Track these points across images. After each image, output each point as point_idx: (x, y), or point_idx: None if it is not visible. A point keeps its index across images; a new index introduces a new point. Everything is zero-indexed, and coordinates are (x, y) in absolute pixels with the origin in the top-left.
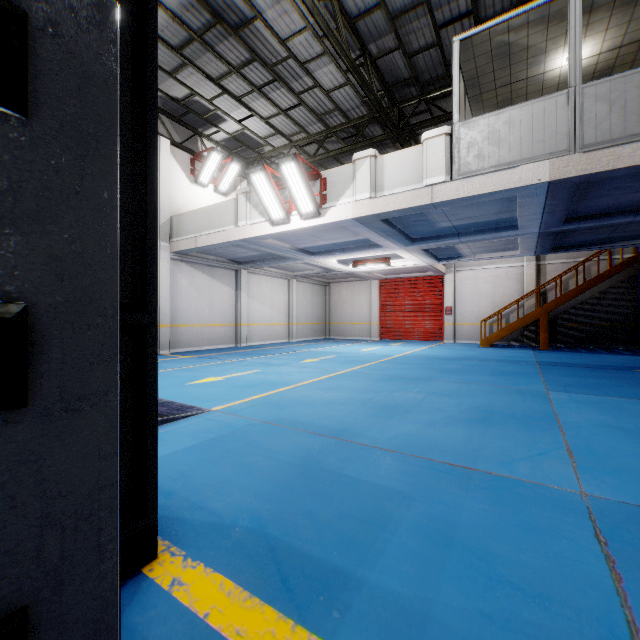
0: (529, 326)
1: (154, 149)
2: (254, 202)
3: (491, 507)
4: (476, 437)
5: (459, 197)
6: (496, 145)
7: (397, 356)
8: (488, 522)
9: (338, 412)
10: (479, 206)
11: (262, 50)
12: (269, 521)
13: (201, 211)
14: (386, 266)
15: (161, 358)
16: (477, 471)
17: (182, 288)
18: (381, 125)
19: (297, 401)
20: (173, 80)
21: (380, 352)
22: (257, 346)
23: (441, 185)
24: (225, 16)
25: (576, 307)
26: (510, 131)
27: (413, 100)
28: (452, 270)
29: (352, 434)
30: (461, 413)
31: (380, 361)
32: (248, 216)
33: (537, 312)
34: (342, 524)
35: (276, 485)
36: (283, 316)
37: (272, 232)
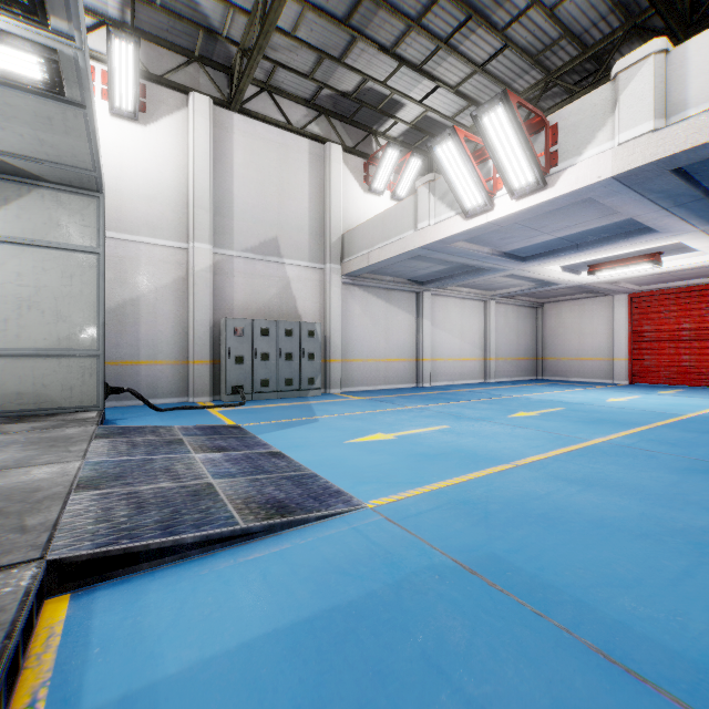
0: None
1: None
2: (439, 192)
3: None
4: None
5: None
6: None
7: (688, 416)
8: None
9: (639, 567)
10: None
11: None
12: None
13: (374, 220)
14: (652, 267)
15: (330, 398)
16: None
17: (354, 317)
18: (645, 39)
19: (524, 508)
20: (342, 68)
21: (645, 406)
22: (443, 387)
23: None
24: None
25: None
26: None
27: None
28: None
29: None
30: None
31: (658, 424)
32: (431, 213)
33: None
34: None
35: None
36: (477, 349)
37: (465, 228)
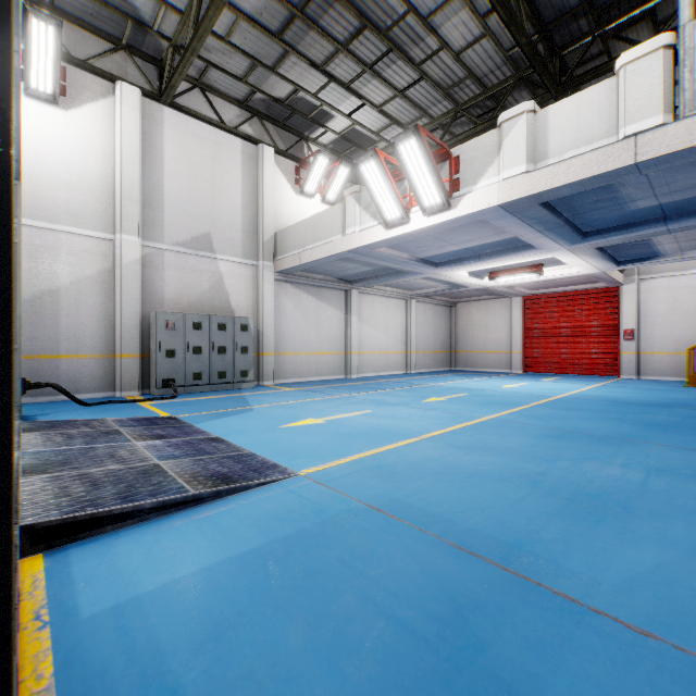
0: None
1: None
2: (364, 203)
3: None
4: None
5: (691, 144)
6: None
7: (558, 397)
8: None
9: (493, 498)
10: None
11: (374, 12)
12: None
13: (305, 222)
14: (537, 276)
15: (263, 390)
16: None
17: (287, 312)
18: (531, 88)
19: (422, 468)
20: (275, 77)
21: (530, 390)
22: (369, 378)
23: (654, 131)
24: None
25: None
26: None
27: (582, 40)
28: (634, 279)
29: (534, 560)
30: None
31: (535, 404)
32: (357, 221)
33: None
34: None
35: None
36: (400, 343)
37: (386, 237)
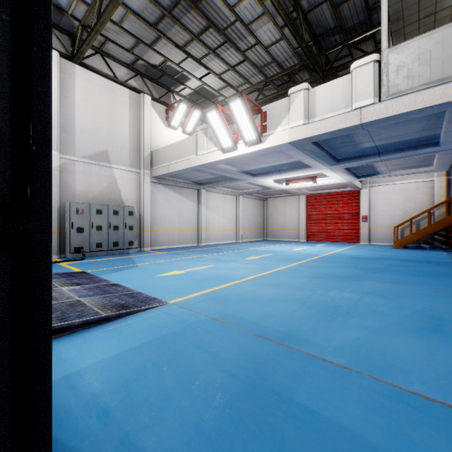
0: (438, 231)
1: None
2: (210, 136)
3: None
4: (437, 354)
5: (388, 116)
6: (426, 64)
7: (323, 255)
8: None
9: (280, 311)
10: (404, 125)
11: (215, 18)
12: None
13: (172, 146)
14: (313, 183)
15: (144, 254)
16: None
17: (159, 203)
18: (309, 71)
19: (242, 296)
20: (152, 51)
21: (308, 251)
22: (213, 245)
23: (370, 107)
24: None
25: None
26: (442, 49)
27: (337, 46)
28: (367, 186)
29: (297, 339)
30: (405, 318)
31: (310, 259)
32: (205, 147)
33: (448, 219)
34: None
35: (219, 412)
36: (232, 223)
37: (223, 158)
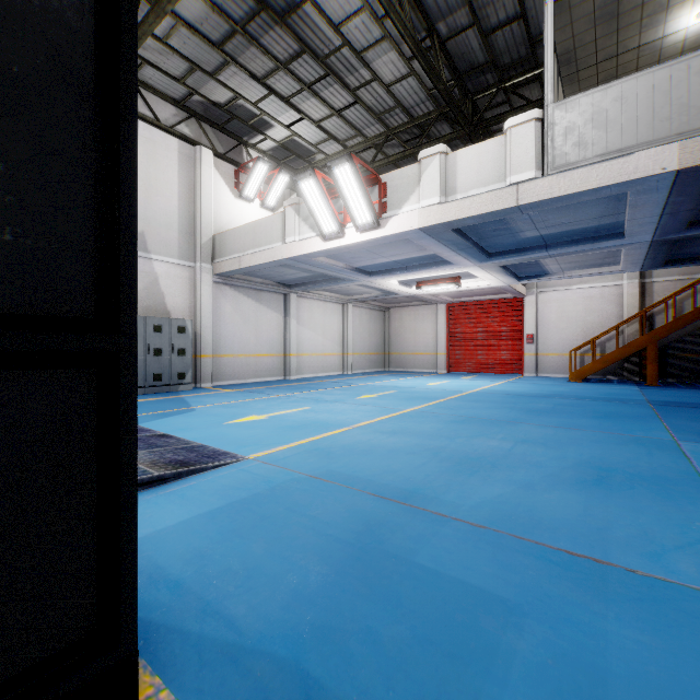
0: (631, 357)
1: (132, 83)
2: (303, 215)
3: (653, 638)
4: (596, 508)
5: (553, 196)
6: (603, 128)
7: (470, 392)
8: (657, 670)
9: (404, 465)
10: (576, 208)
11: (312, 40)
12: (309, 645)
13: (245, 228)
14: (456, 287)
15: (202, 392)
16: (612, 567)
17: (226, 314)
18: (450, 123)
19: (352, 448)
20: (215, 82)
21: (449, 387)
22: (308, 379)
23: (529, 183)
24: (270, 1)
25: (692, 334)
26: (622, 109)
27: (489, 90)
28: (534, 291)
29: (424, 498)
30: (566, 470)
31: (450, 398)
32: (297, 231)
33: (642, 340)
34: (420, 658)
35: (322, 577)
36: (337, 345)
37: (324, 248)
